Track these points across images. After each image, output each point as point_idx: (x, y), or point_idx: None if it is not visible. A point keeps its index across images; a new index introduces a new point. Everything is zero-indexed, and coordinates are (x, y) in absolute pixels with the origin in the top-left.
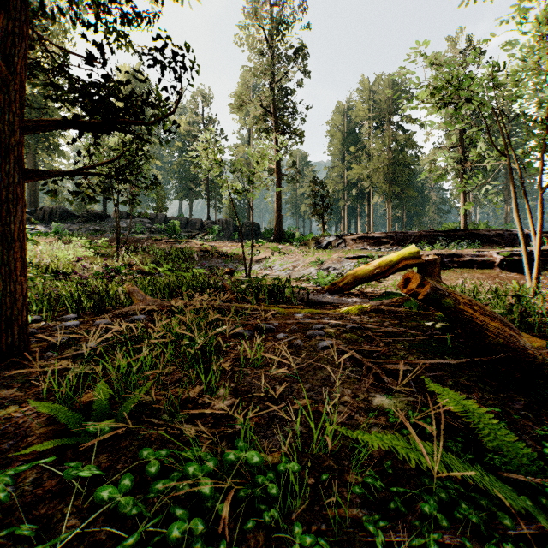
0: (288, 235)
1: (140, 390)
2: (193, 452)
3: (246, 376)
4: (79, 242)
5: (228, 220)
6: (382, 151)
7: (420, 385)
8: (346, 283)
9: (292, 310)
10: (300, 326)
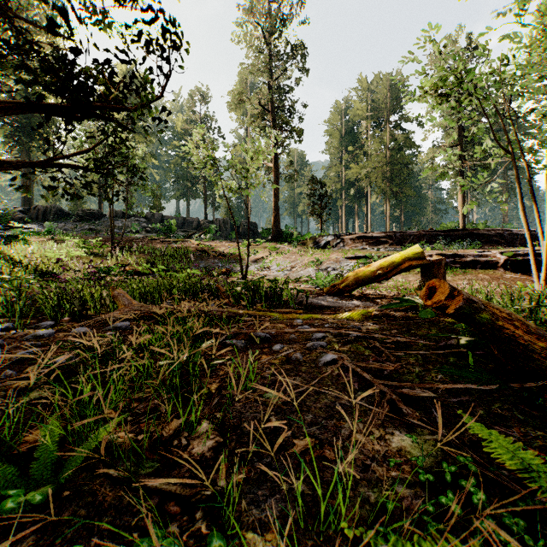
0: (285, 235)
1: (97, 432)
2: (152, 540)
3: (235, 402)
4: (72, 242)
5: (225, 219)
6: (380, 150)
7: (446, 416)
8: (346, 285)
9: (290, 315)
10: (299, 335)
